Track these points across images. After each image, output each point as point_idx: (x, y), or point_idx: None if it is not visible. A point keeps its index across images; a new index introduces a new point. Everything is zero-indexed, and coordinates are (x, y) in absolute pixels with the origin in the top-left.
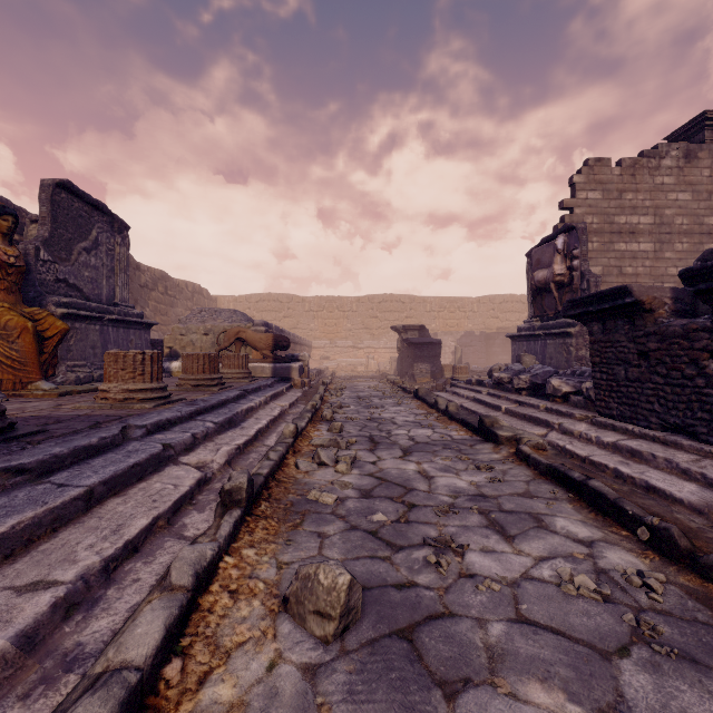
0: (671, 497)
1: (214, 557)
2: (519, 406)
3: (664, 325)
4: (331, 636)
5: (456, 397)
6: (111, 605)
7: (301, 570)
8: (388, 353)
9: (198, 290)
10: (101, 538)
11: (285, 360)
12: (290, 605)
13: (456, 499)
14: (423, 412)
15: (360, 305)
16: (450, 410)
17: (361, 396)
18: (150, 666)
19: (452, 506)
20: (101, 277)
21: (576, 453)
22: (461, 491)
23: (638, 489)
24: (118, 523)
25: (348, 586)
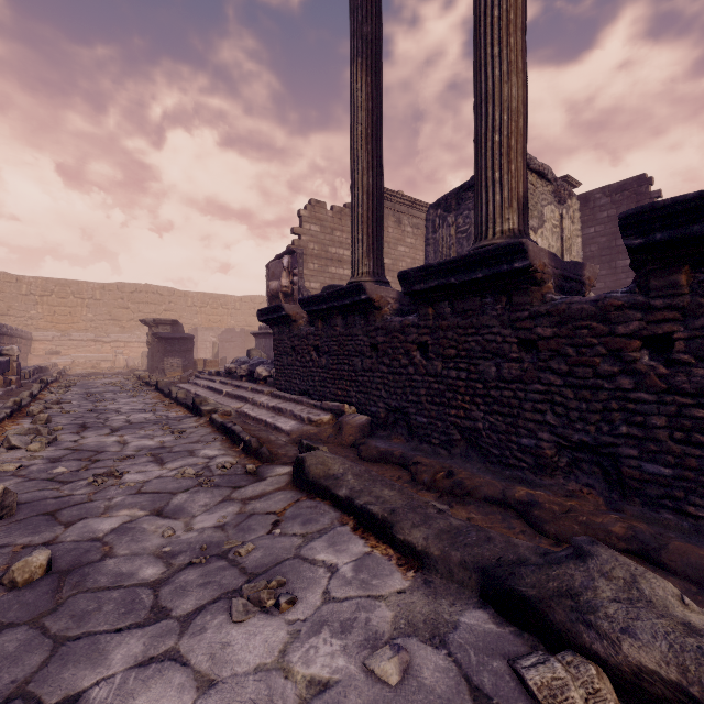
0: (281, 430)
1: None
2: (237, 389)
3: (300, 331)
4: None
5: (195, 387)
6: None
7: None
8: (142, 348)
9: None
10: None
11: None
12: None
13: (139, 452)
14: (157, 401)
15: (106, 293)
16: (179, 397)
17: (92, 392)
18: None
19: (133, 456)
20: None
21: (251, 416)
22: (147, 447)
23: (271, 430)
24: None
25: (2, 492)
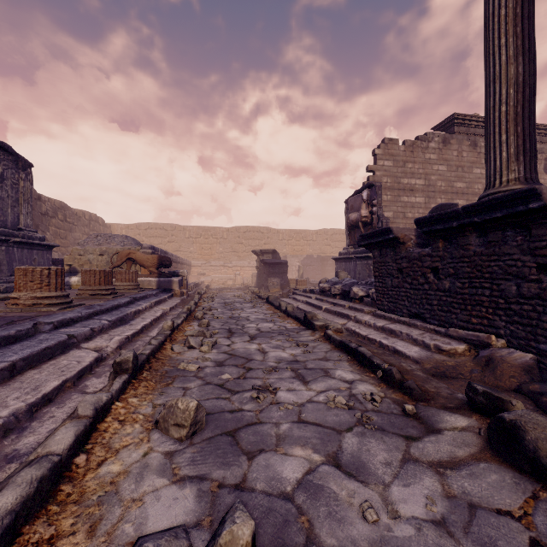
0: (405, 355)
1: (108, 401)
2: (334, 306)
3: (410, 252)
4: (184, 437)
5: (295, 301)
6: (36, 430)
7: (167, 403)
8: (251, 271)
9: (94, 218)
10: (25, 393)
11: (168, 275)
12: (159, 424)
13: (279, 364)
14: (271, 312)
15: (229, 234)
16: (288, 310)
17: (227, 302)
18: (66, 455)
19: (276, 368)
20: (7, 206)
21: (360, 334)
22: (283, 359)
23: (390, 352)
24: (36, 384)
25: (196, 407)
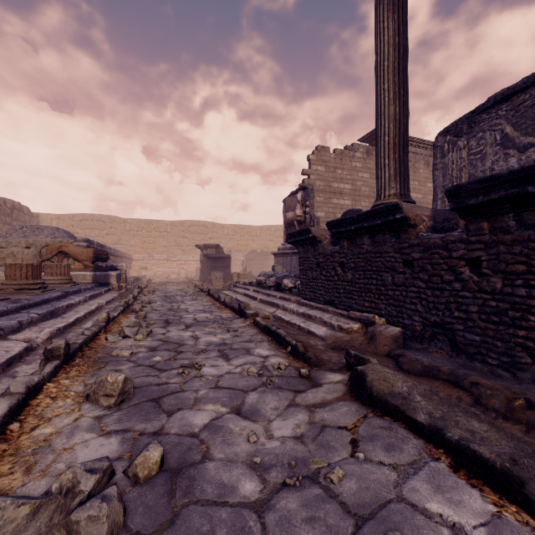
0: (315, 335)
1: (40, 381)
2: (268, 296)
3: (325, 249)
4: (113, 404)
5: (235, 293)
6: None
7: (98, 379)
8: (195, 265)
9: (18, 207)
10: None
11: (105, 269)
12: (90, 397)
13: (208, 347)
14: (210, 304)
15: (173, 228)
16: (226, 301)
17: (168, 295)
18: (1, 421)
19: (205, 350)
20: None
21: (285, 320)
22: (213, 343)
23: (305, 333)
24: None
25: (124, 380)
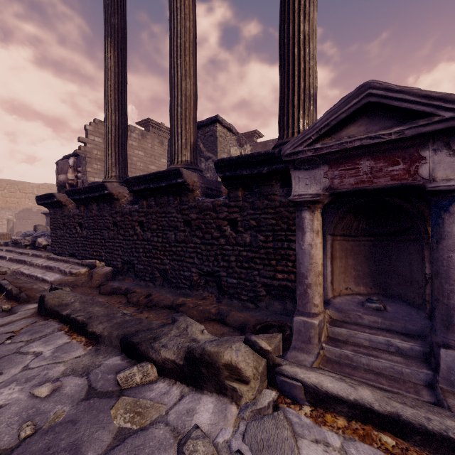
0: (47, 281)
1: None
2: (20, 255)
3: (69, 212)
4: None
5: None
6: None
7: None
8: None
9: None
10: None
11: None
12: None
13: None
14: None
15: None
16: None
17: None
18: None
19: None
20: None
21: (25, 273)
22: None
23: (39, 282)
24: None
25: None
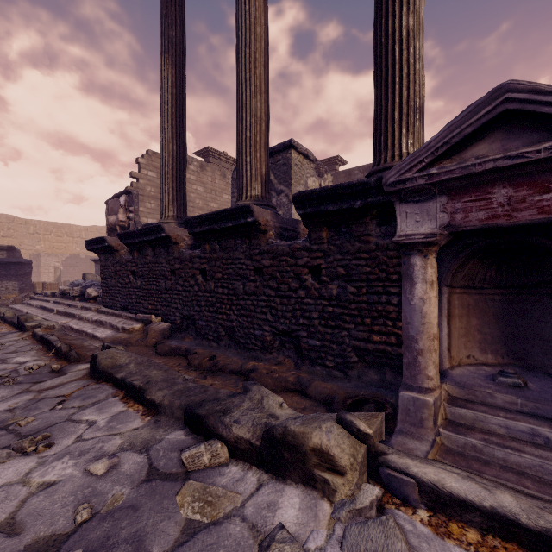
0: (98, 338)
1: None
2: (68, 307)
3: (121, 258)
4: None
5: (28, 307)
6: None
7: None
8: None
9: None
10: None
11: None
12: None
13: None
14: None
15: None
16: (7, 316)
17: None
18: None
19: None
20: None
21: (75, 328)
22: None
23: (90, 338)
24: None
25: None
